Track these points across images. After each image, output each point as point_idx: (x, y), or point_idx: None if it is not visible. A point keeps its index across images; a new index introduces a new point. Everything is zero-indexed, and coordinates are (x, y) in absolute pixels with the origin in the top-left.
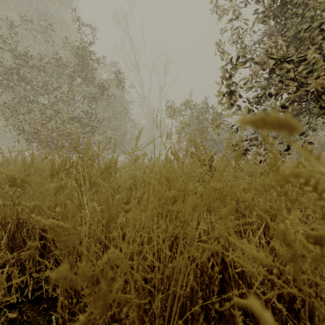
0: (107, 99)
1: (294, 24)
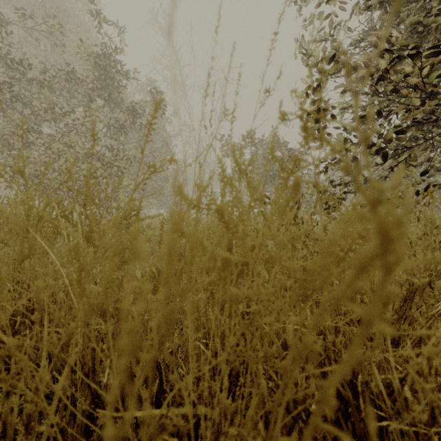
0: (141, 130)
1: (411, 13)
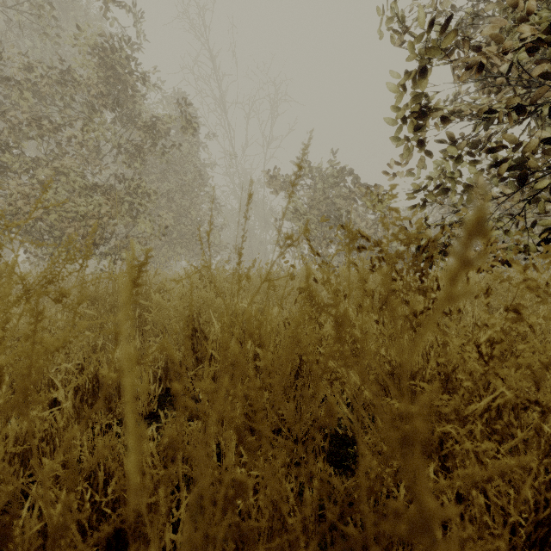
0: (163, 154)
1: None
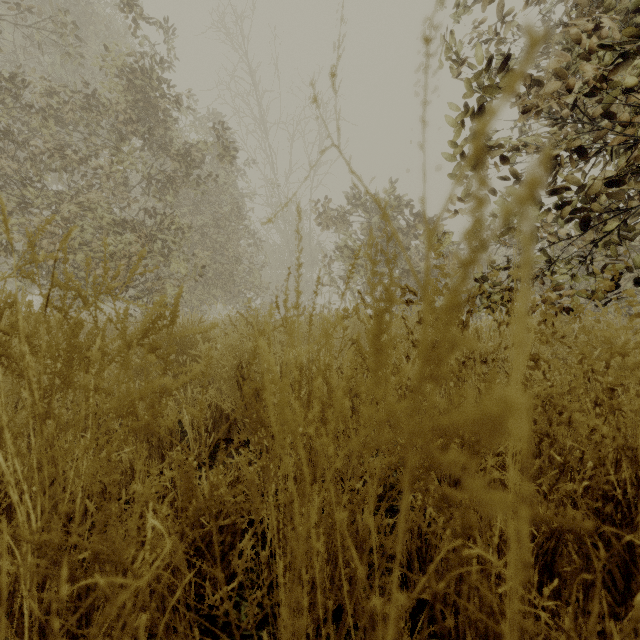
0: (198, 185)
1: None
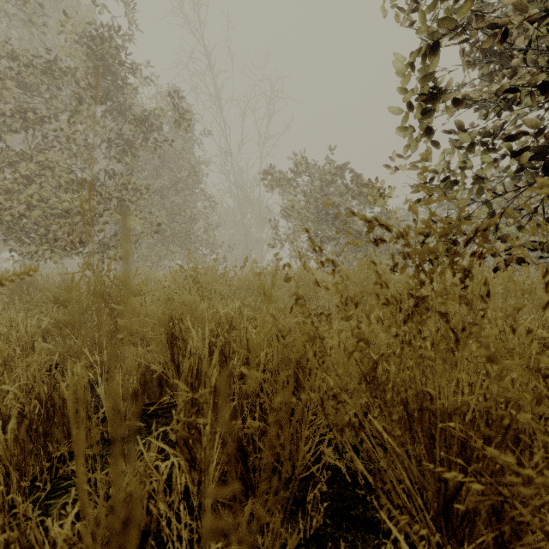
0: (154, 149)
1: None
